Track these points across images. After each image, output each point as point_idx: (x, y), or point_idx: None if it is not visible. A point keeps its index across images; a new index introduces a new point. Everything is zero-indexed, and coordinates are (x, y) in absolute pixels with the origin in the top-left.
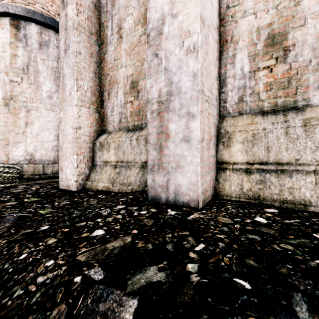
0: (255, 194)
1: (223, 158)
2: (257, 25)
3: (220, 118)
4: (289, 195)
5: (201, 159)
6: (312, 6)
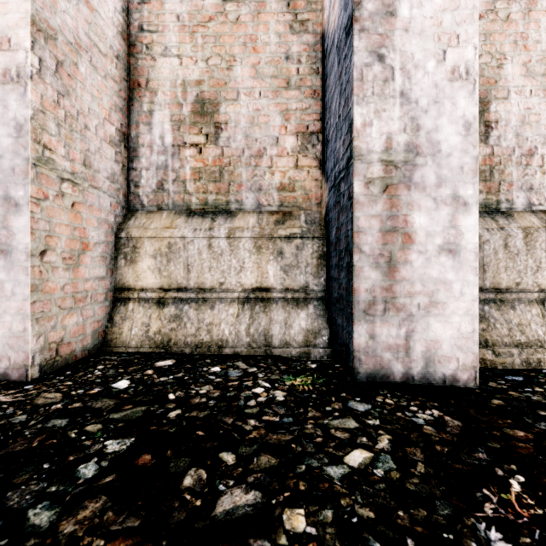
0: (165, 338)
1: (124, 282)
2: (183, 76)
3: (128, 213)
4: (207, 335)
5: (35, 287)
6: (246, 78)
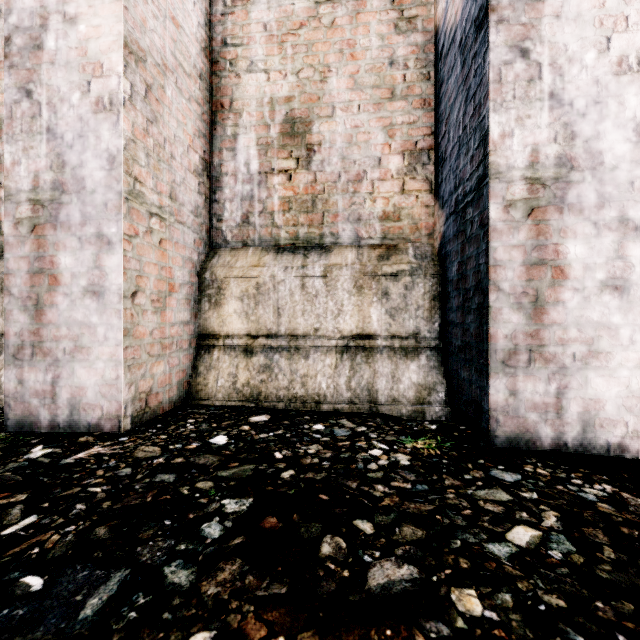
0: (254, 391)
1: (209, 327)
2: (271, 93)
3: (211, 250)
4: (301, 388)
5: (127, 332)
6: (342, 91)
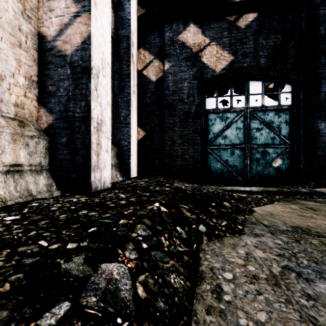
0: None
1: None
2: None
3: None
4: None
5: None
6: None
